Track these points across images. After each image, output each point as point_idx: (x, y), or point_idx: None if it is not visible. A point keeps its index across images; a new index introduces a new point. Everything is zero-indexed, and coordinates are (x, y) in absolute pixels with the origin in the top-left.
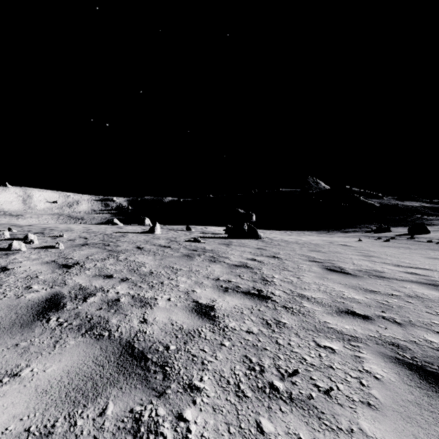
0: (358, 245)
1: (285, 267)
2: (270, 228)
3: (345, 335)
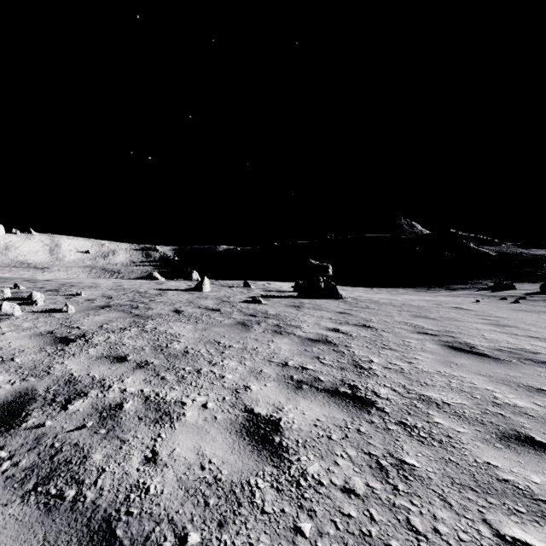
0: (478, 308)
1: (384, 344)
2: (351, 284)
3: (542, 502)
